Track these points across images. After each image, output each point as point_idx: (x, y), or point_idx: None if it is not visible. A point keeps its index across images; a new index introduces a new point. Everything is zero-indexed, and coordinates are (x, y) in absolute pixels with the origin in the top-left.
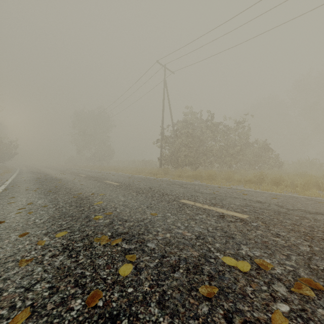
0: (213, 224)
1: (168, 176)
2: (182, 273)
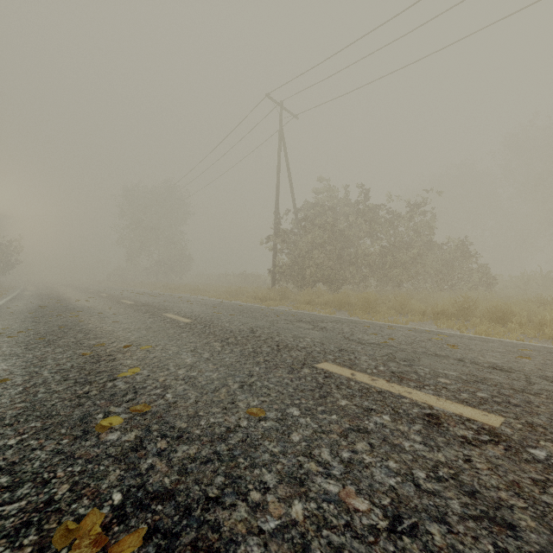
0: (421, 453)
1: (287, 304)
2: None
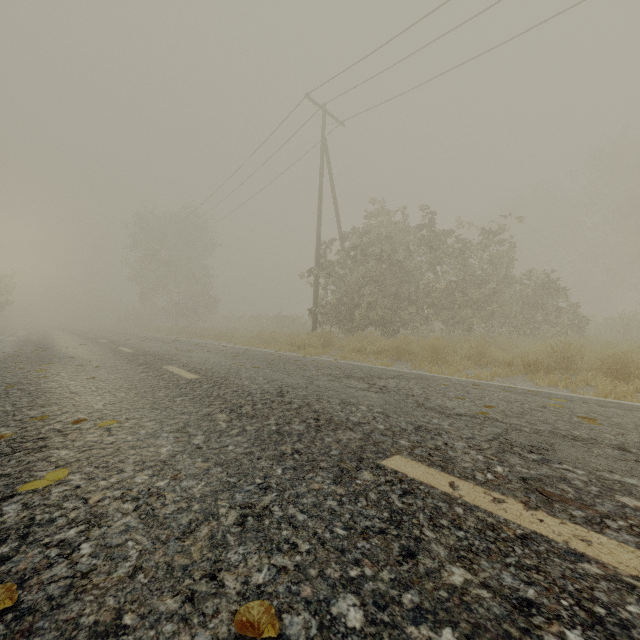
0: None
1: (331, 352)
2: None
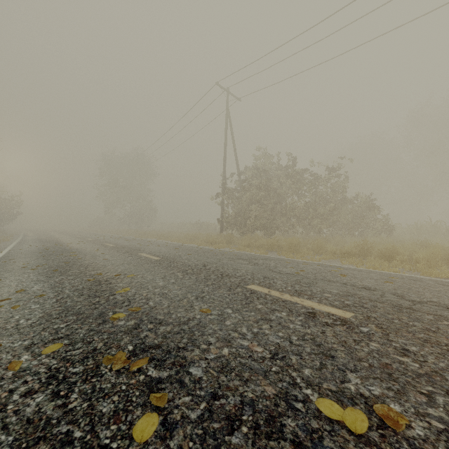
0: (298, 329)
1: (232, 246)
2: (246, 436)
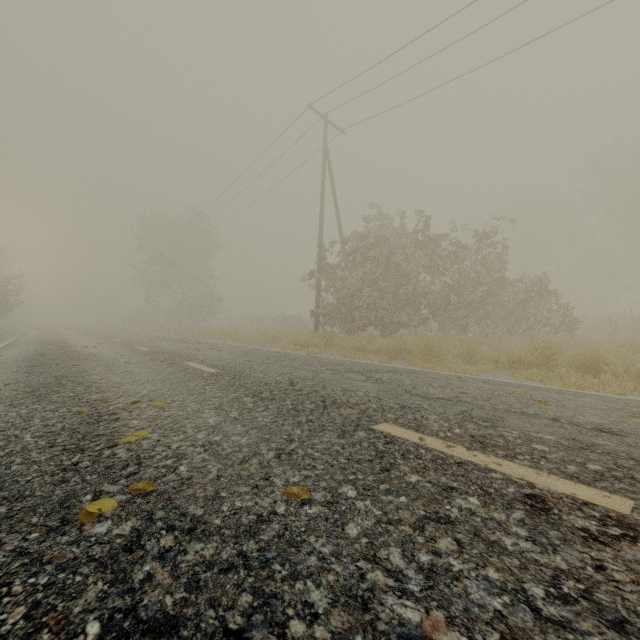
0: (531, 556)
1: (333, 351)
2: None
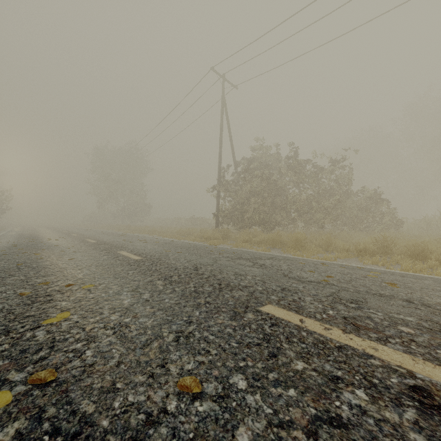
0: None
1: (228, 242)
2: None
